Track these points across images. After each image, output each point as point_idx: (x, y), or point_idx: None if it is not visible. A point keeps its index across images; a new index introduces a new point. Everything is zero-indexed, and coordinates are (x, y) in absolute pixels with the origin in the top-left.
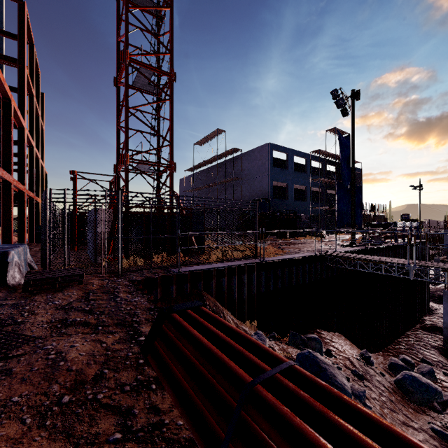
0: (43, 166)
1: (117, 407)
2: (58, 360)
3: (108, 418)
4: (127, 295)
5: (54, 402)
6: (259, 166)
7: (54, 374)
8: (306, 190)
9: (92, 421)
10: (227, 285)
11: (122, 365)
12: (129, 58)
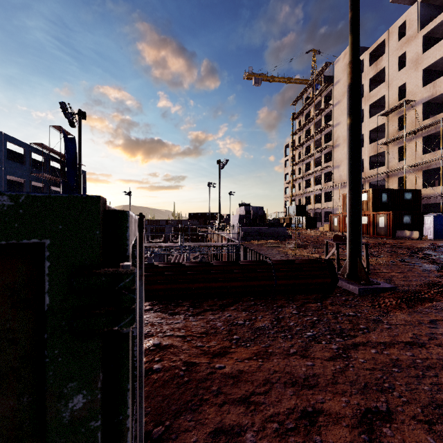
0: None
1: None
2: None
3: None
4: None
5: None
6: None
7: None
8: (26, 184)
9: None
10: None
11: None
12: None
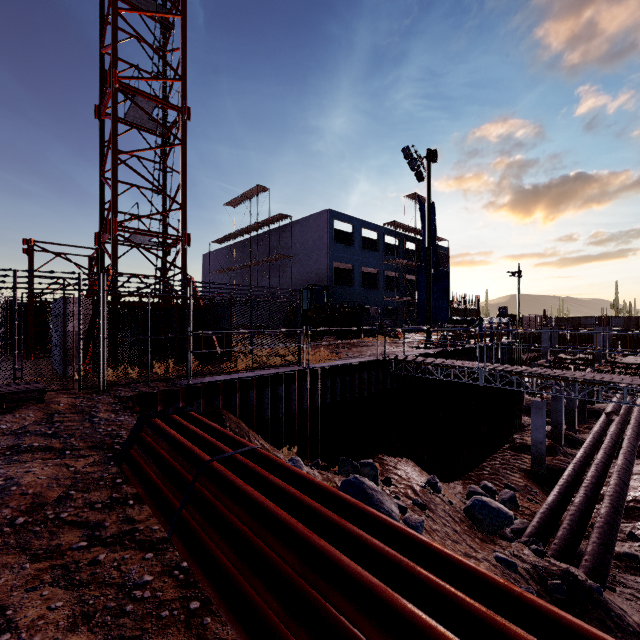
0: None
1: (85, 523)
2: (9, 485)
3: (72, 532)
4: (110, 415)
5: (6, 524)
6: (315, 241)
7: (4, 500)
8: (379, 275)
9: (53, 536)
10: (257, 401)
11: (94, 485)
12: (118, 82)
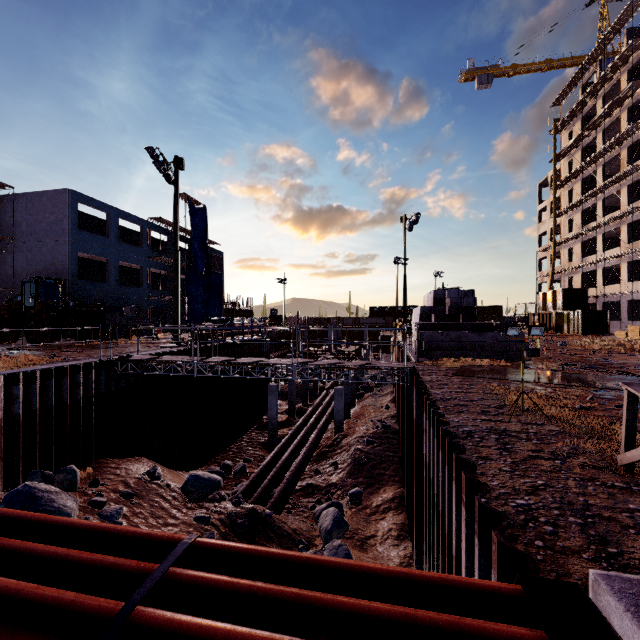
0: None
1: None
2: None
3: None
4: None
5: None
6: (51, 224)
7: None
8: (143, 272)
9: None
10: None
11: None
12: None
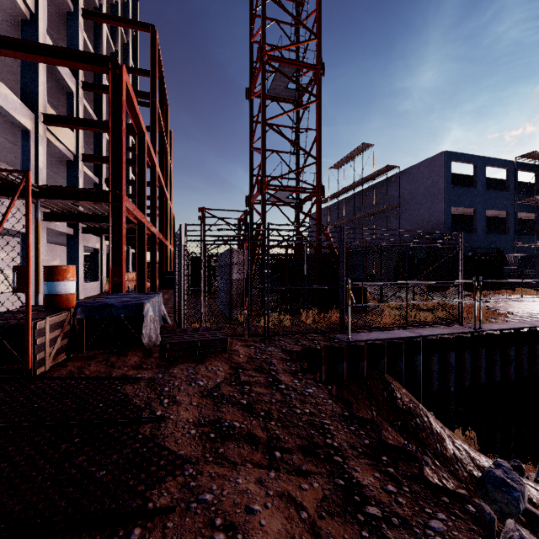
0: (171, 208)
1: None
2: None
3: None
4: (292, 380)
5: None
6: (427, 187)
7: None
8: (509, 217)
9: None
10: (423, 368)
11: None
12: (266, 56)
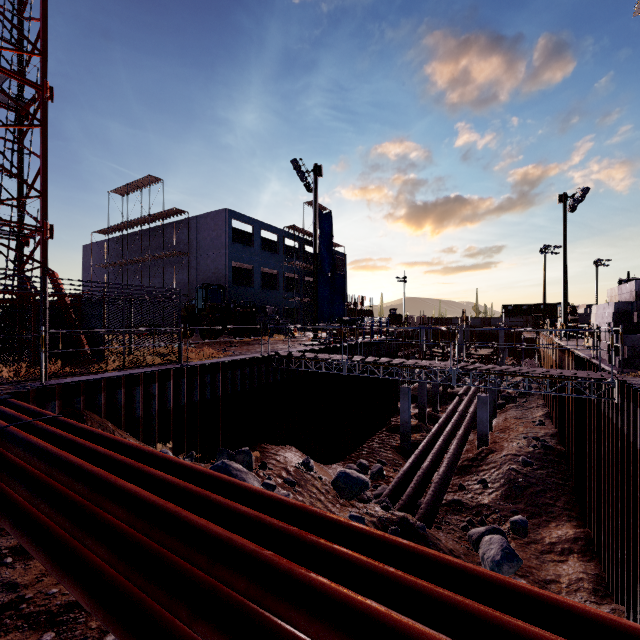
0: None
1: None
2: None
3: None
4: None
5: None
6: (213, 239)
7: None
8: (279, 276)
9: None
10: (127, 400)
11: None
12: None
